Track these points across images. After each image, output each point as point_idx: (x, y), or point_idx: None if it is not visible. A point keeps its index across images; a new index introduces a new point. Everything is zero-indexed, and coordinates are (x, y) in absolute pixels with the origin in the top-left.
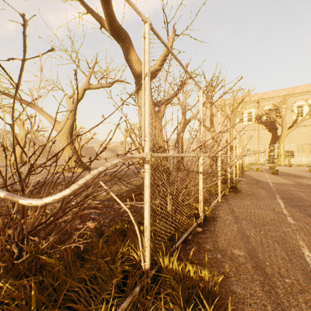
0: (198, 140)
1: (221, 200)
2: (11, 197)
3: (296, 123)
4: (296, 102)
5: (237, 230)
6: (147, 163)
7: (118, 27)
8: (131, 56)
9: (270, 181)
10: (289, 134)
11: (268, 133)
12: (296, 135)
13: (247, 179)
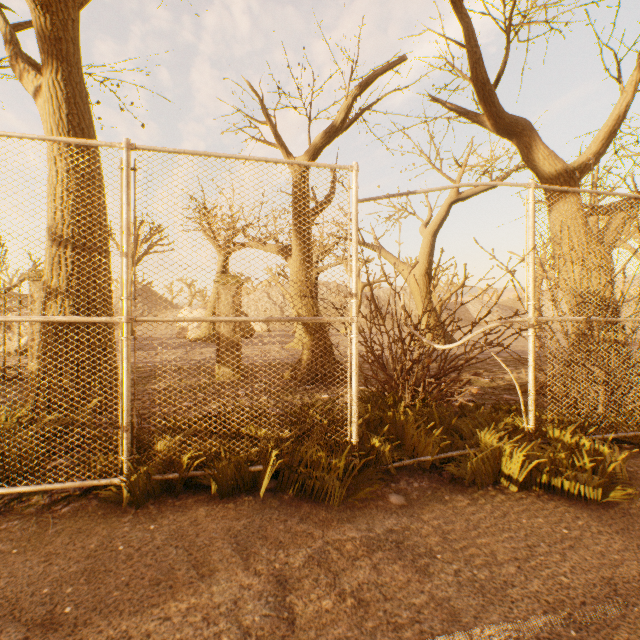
0: None
1: None
2: (429, 342)
3: None
4: None
5: None
6: (530, 327)
7: (508, 123)
8: (533, 154)
9: None
10: None
11: None
12: None
13: None
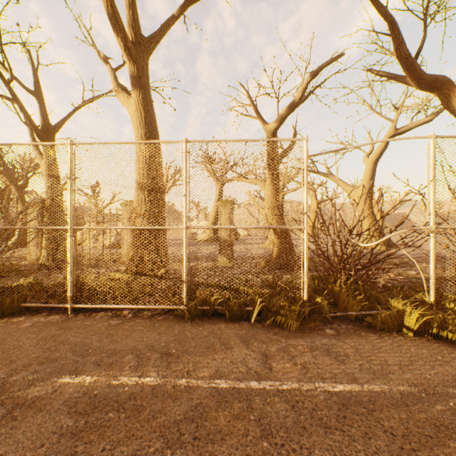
0: None
1: None
2: (356, 242)
3: None
4: None
5: None
6: (431, 233)
7: (429, 81)
8: (452, 101)
9: None
10: None
11: None
12: None
13: None
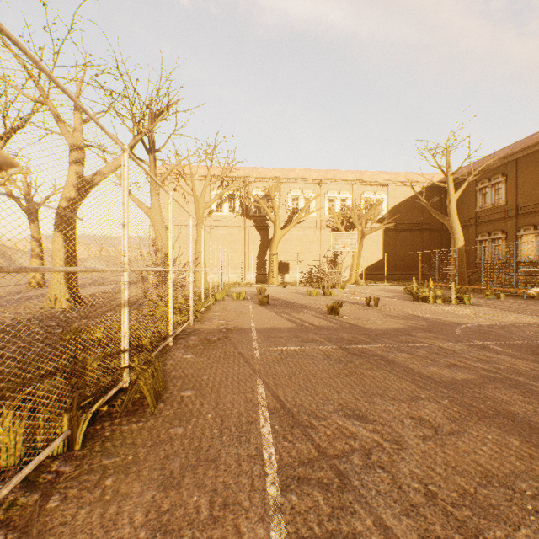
0: None
1: None
2: None
3: (291, 222)
4: (291, 191)
5: None
6: None
7: None
8: None
9: (254, 325)
10: (284, 237)
11: (258, 234)
12: (291, 240)
13: (212, 323)
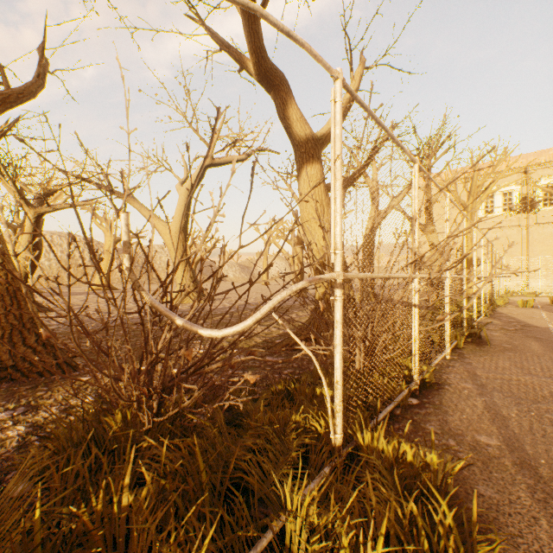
0: (412, 251)
1: (451, 357)
2: (190, 325)
3: None
4: None
5: (483, 407)
6: (339, 288)
7: (269, 69)
8: (289, 112)
9: (552, 326)
10: None
11: (549, 232)
12: None
13: (502, 321)
